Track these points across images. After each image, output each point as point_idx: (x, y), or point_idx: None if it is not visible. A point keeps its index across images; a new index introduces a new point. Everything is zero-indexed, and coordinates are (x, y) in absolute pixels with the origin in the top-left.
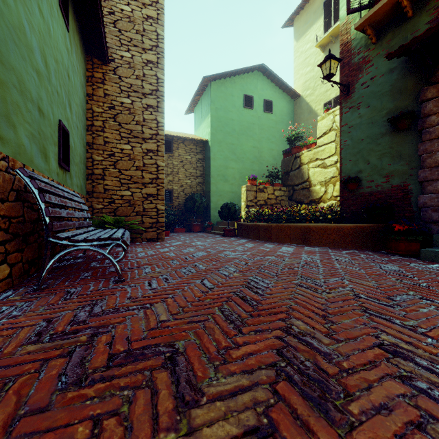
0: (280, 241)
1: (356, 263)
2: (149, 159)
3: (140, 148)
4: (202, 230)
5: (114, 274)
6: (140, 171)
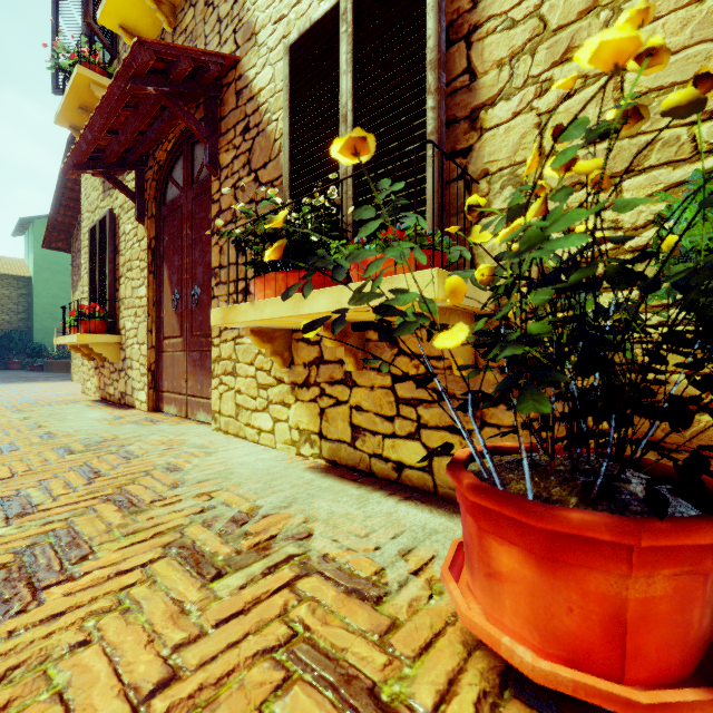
0: (57, 371)
1: (45, 376)
2: None
3: None
4: (22, 368)
5: None
6: None
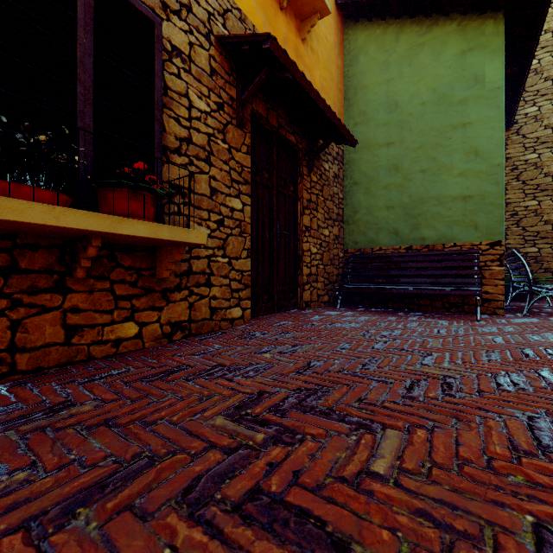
0: None
1: None
2: None
3: (549, 201)
4: None
5: None
6: (550, 225)
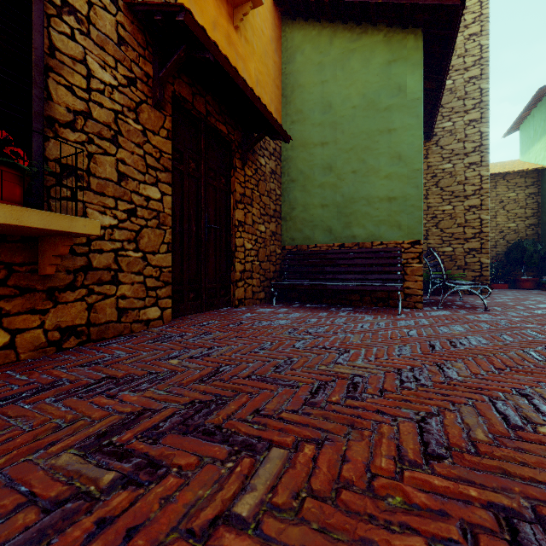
0: None
1: None
2: (471, 215)
3: (461, 206)
4: (535, 287)
5: (475, 308)
6: (462, 227)
